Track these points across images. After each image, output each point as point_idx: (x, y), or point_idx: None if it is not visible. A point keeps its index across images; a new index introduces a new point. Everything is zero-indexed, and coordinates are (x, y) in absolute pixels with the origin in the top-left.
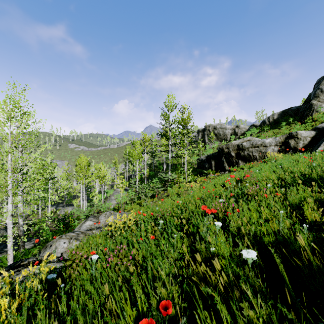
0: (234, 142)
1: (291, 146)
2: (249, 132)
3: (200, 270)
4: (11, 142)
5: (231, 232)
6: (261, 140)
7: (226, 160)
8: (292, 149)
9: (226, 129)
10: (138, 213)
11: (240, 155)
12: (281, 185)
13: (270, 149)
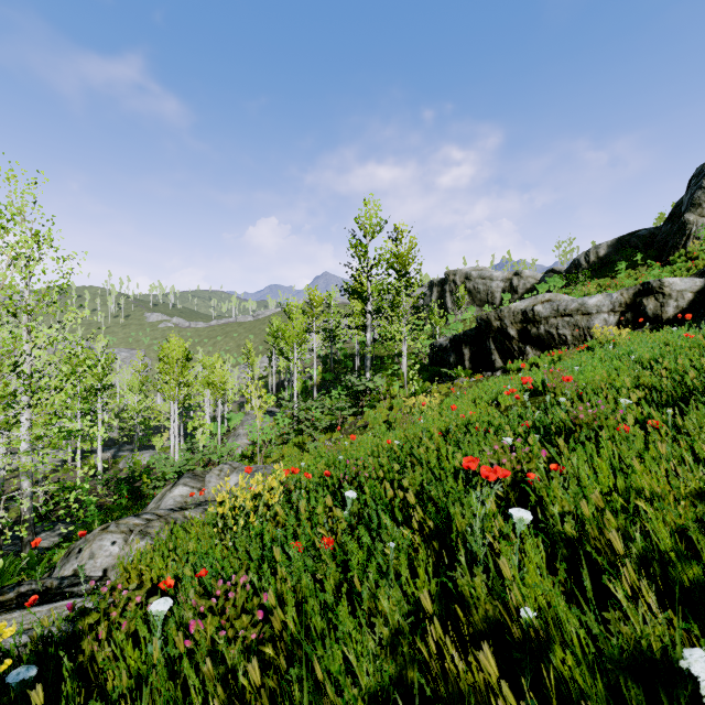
0: (515, 304)
1: (649, 312)
2: (543, 285)
3: (481, 679)
4: None
5: (541, 527)
6: (578, 301)
7: (497, 346)
8: (650, 320)
9: (492, 280)
10: (293, 472)
11: (529, 335)
12: (653, 401)
13: (599, 320)
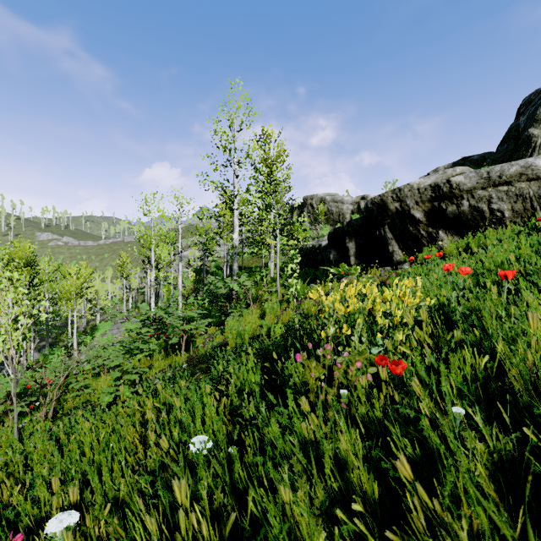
0: (418, 181)
1: None
2: None
3: None
4: None
5: None
6: (519, 163)
7: (395, 234)
8: None
9: (343, 204)
10: None
11: (444, 215)
12: None
13: None
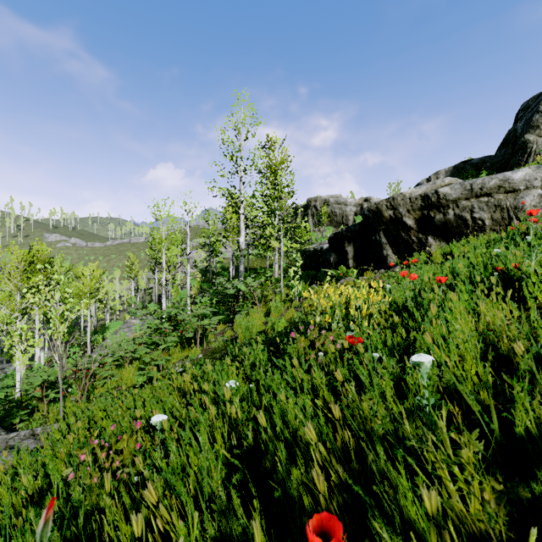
0: (410, 190)
1: None
2: None
3: None
4: None
5: None
6: (498, 177)
7: (389, 240)
8: None
9: (347, 205)
10: None
11: (432, 223)
12: None
13: (532, 197)
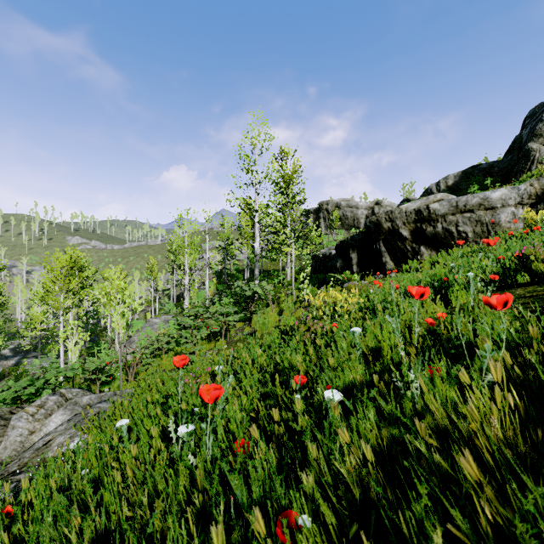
0: (406, 205)
1: None
2: None
3: None
4: None
5: None
6: (479, 196)
7: (388, 248)
8: None
9: (358, 209)
10: None
11: (424, 234)
12: None
13: (506, 214)
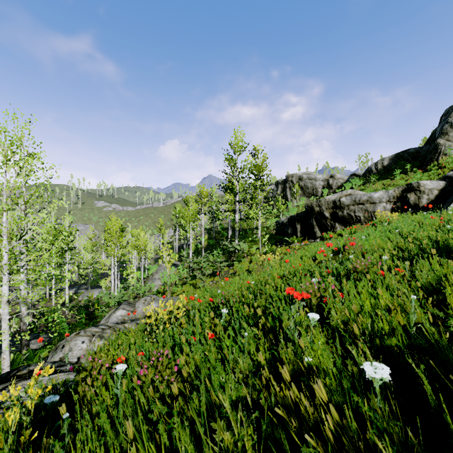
0: (329, 197)
1: (411, 202)
2: (348, 184)
3: (287, 393)
4: (7, 195)
5: (330, 327)
6: (367, 195)
7: (317, 223)
8: (412, 207)
9: (316, 181)
10: (191, 299)
11: (337, 216)
12: (402, 257)
13: (380, 207)
